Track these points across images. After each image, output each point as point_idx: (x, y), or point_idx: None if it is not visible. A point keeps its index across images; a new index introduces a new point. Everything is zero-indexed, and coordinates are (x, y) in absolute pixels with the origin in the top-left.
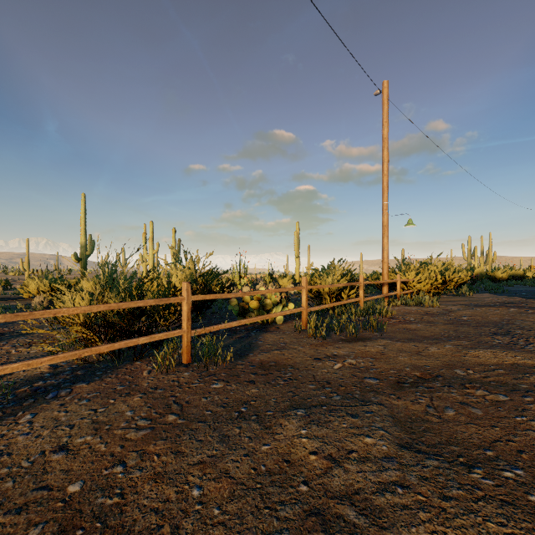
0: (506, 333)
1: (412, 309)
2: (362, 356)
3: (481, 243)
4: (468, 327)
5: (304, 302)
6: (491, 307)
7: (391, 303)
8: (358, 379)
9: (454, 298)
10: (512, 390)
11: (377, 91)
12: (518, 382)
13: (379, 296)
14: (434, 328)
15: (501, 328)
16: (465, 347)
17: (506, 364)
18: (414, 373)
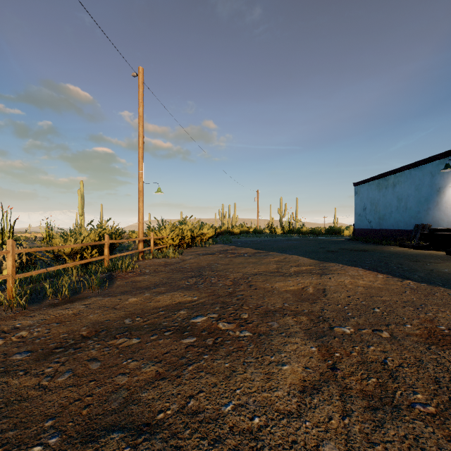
0: (199, 275)
1: (159, 261)
2: (49, 322)
3: (229, 209)
4: (180, 273)
5: (10, 268)
6: (211, 255)
7: (135, 259)
8: (2, 359)
9: (199, 248)
10: (152, 330)
11: (134, 73)
12: (165, 320)
13: (129, 252)
14: (155, 278)
15: (199, 271)
16: (159, 293)
17: (173, 304)
18: (82, 332)
